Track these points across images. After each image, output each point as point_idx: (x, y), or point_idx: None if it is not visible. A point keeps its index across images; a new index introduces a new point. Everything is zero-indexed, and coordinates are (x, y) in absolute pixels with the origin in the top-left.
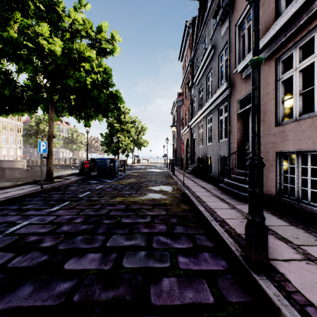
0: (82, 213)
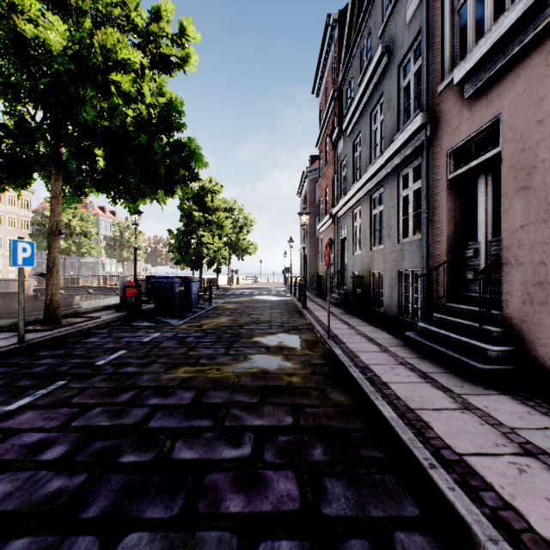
0: (78, 423)
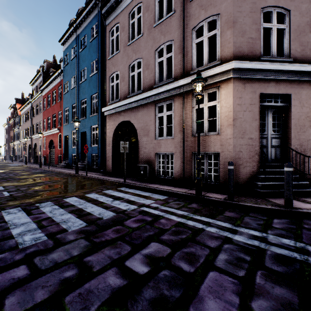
0: None
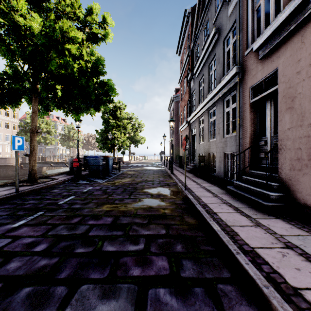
0: (52, 233)
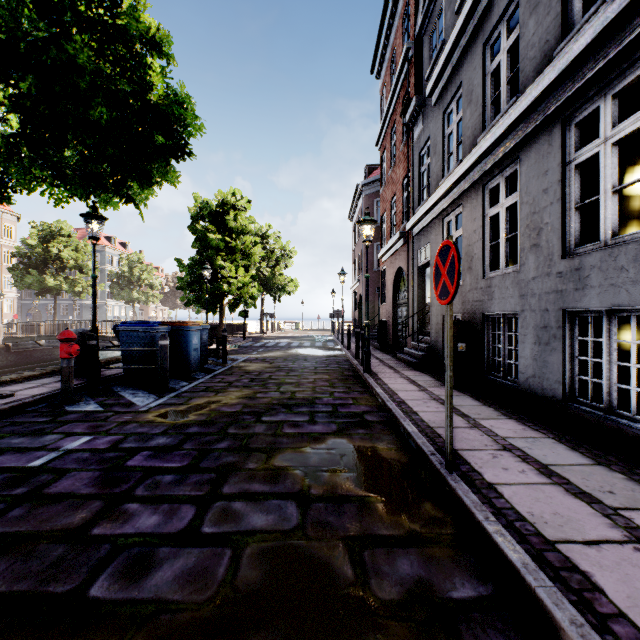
0: None
